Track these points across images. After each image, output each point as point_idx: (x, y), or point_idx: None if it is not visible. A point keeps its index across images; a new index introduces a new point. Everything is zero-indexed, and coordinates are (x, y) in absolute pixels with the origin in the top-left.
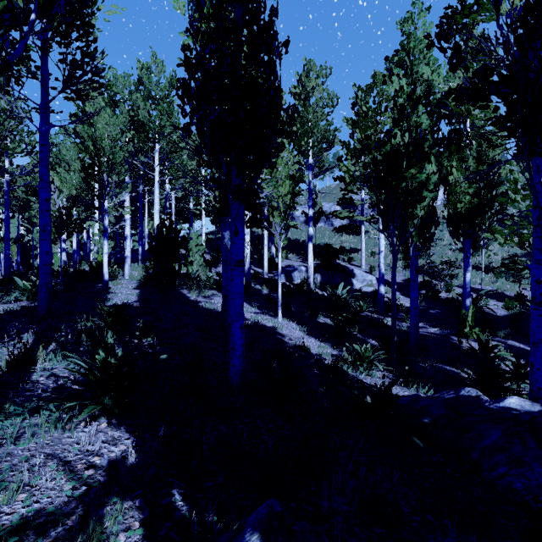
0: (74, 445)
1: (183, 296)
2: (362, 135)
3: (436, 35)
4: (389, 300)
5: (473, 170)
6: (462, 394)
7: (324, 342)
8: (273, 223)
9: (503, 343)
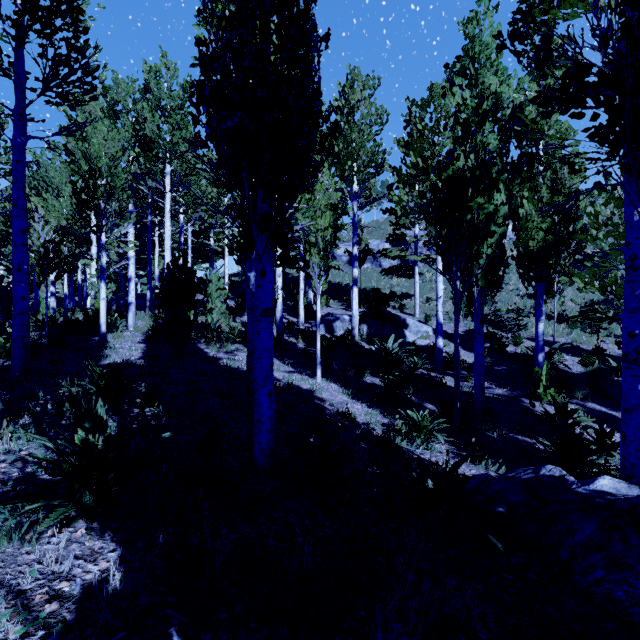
0: (34, 564)
1: (200, 352)
2: (416, 159)
3: (509, 34)
4: (449, 355)
5: (547, 202)
6: (543, 473)
7: (373, 408)
8: (311, 263)
9: (582, 406)
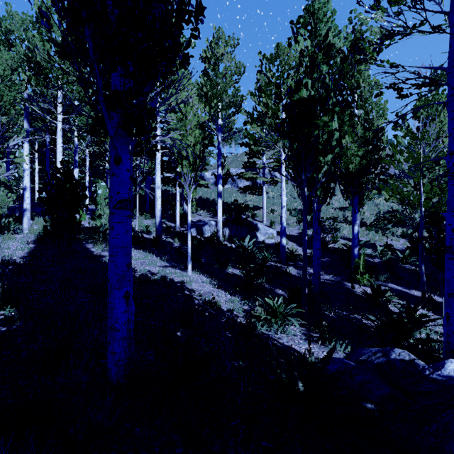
0: None
1: (85, 251)
2: (266, 100)
3: None
4: (290, 250)
5: (361, 136)
6: (394, 358)
7: (235, 296)
8: (183, 174)
9: (385, 286)
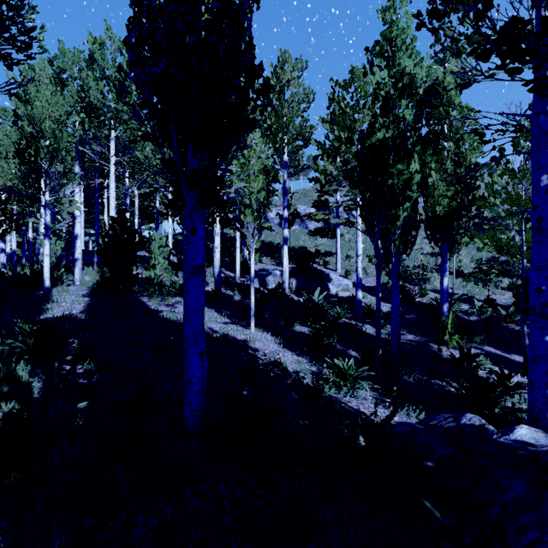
0: None
1: (142, 305)
2: (339, 133)
3: (428, 12)
4: (367, 306)
5: (451, 173)
6: (464, 422)
7: (302, 357)
8: (245, 223)
9: (480, 349)
